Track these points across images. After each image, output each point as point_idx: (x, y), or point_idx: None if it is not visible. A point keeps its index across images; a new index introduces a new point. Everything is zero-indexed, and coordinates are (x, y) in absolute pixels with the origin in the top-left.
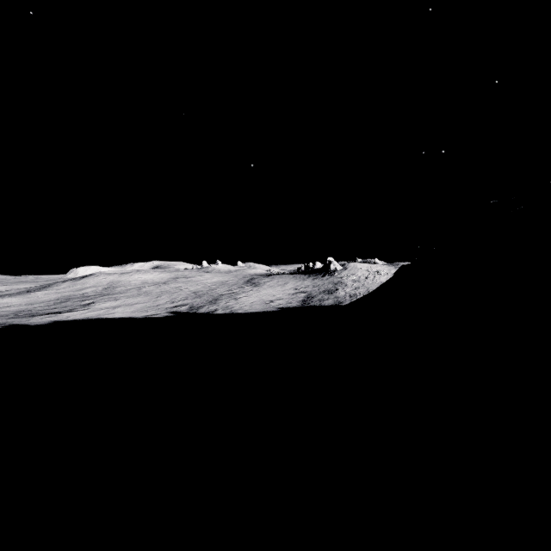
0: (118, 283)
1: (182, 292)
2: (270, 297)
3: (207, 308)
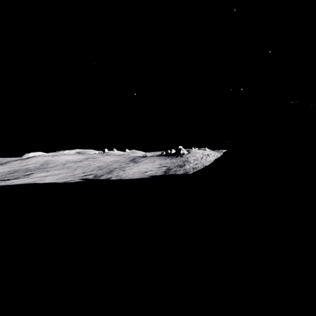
0: (50, 161)
1: (91, 166)
2: (145, 169)
3: (105, 176)
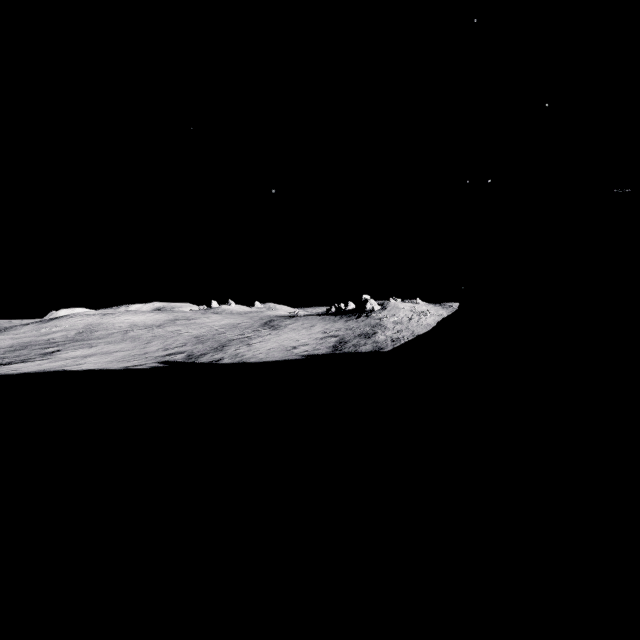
0: (98, 326)
1: (181, 336)
2: (293, 342)
3: (210, 357)
